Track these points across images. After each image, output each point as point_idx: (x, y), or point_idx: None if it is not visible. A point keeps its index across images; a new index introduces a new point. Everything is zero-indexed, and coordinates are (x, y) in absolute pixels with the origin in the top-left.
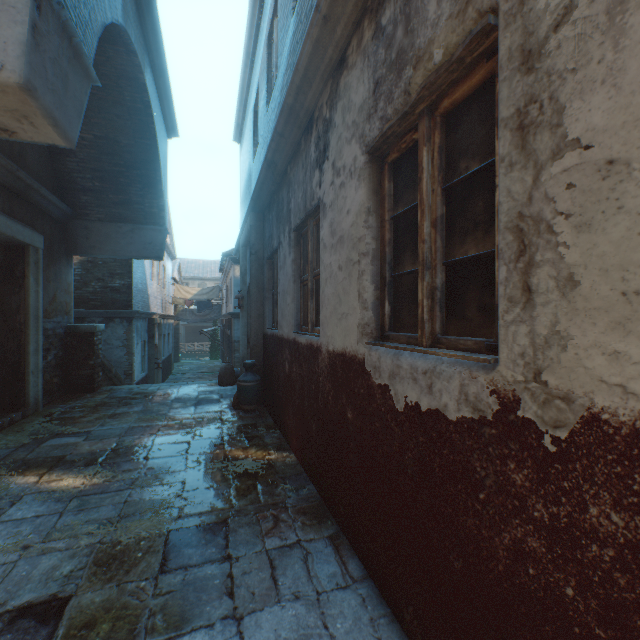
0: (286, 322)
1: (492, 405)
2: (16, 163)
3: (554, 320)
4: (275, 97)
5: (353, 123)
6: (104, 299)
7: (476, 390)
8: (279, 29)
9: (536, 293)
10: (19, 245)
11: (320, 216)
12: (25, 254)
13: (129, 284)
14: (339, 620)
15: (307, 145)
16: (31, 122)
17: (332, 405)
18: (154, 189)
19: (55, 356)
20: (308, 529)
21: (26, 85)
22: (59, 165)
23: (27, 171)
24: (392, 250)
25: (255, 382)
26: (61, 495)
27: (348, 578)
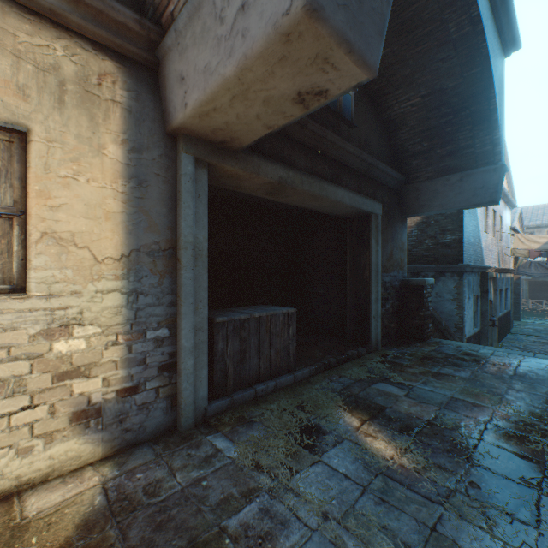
0: None
1: None
2: (362, 150)
3: None
4: None
5: None
6: (435, 255)
7: None
8: None
9: None
10: (365, 215)
11: None
12: (368, 221)
13: (458, 238)
14: None
15: None
16: (331, 65)
17: None
18: (485, 123)
19: (391, 305)
20: None
21: (309, 5)
22: (394, 141)
23: (370, 154)
24: None
25: None
26: (369, 460)
27: None
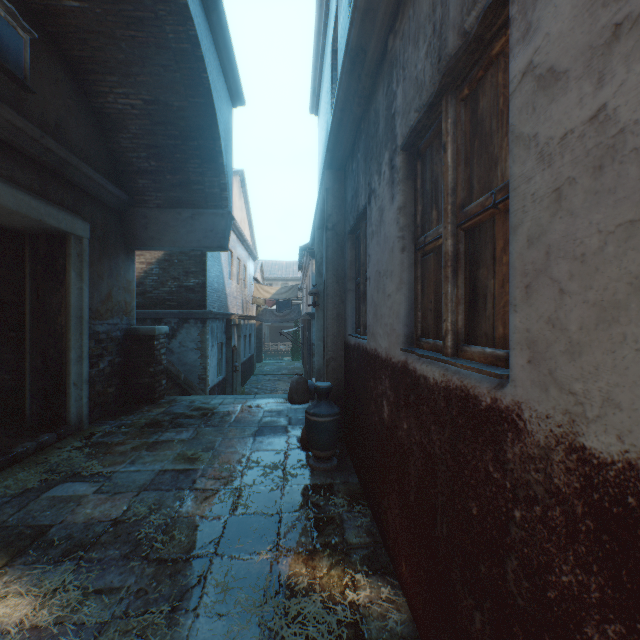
0: (383, 328)
1: None
2: (51, 135)
3: None
4: None
5: None
6: (179, 299)
7: None
8: None
9: None
10: (60, 234)
11: (513, 9)
12: (66, 244)
13: (203, 283)
14: None
15: None
16: None
17: None
18: (214, 164)
19: (110, 363)
20: None
21: None
22: (113, 144)
23: (68, 147)
24: None
25: (331, 417)
26: None
27: None
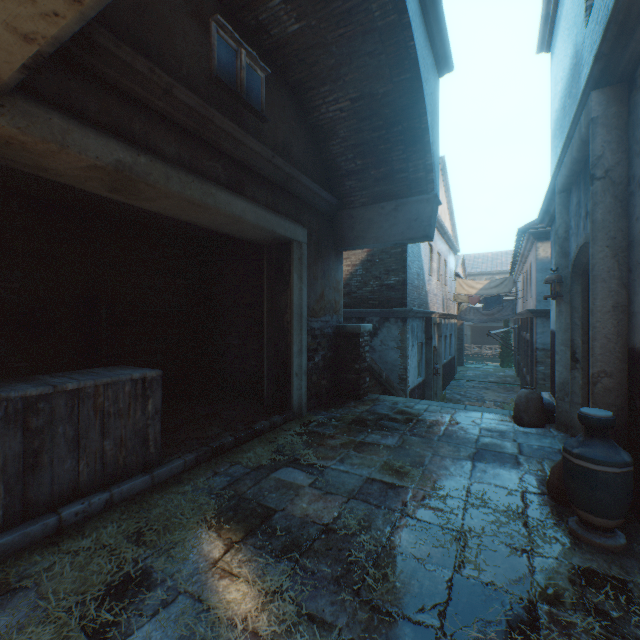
0: None
1: None
2: (280, 156)
3: None
4: None
5: None
6: (380, 298)
7: None
8: None
9: None
10: (286, 242)
11: None
12: (290, 250)
13: (403, 280)
14: None
15: None
16: None
17: None
18: (418, 145)
19: (322, 357)
20: None
21: None
22: (325, 154)
23: (292, 164)
24: None
25: (615, 467)
26: (204, 634)
27: None
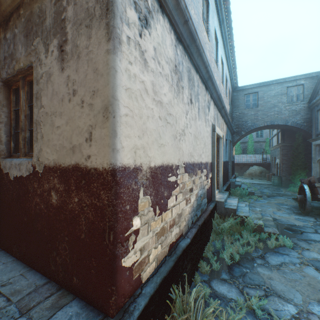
0: None
1: (32, 169)
2: None
3: (41, 146)
4: None
5: None
6: None
7: (29, 166)
8: None
9: (39, 139)
10: None
11: None
12: None
13: None
14: None
15: None
16: None
17: None
18: None
19: None
20: None
21: None
22: None
23: None
24: (15, 122)
25: None
26: None
27: None
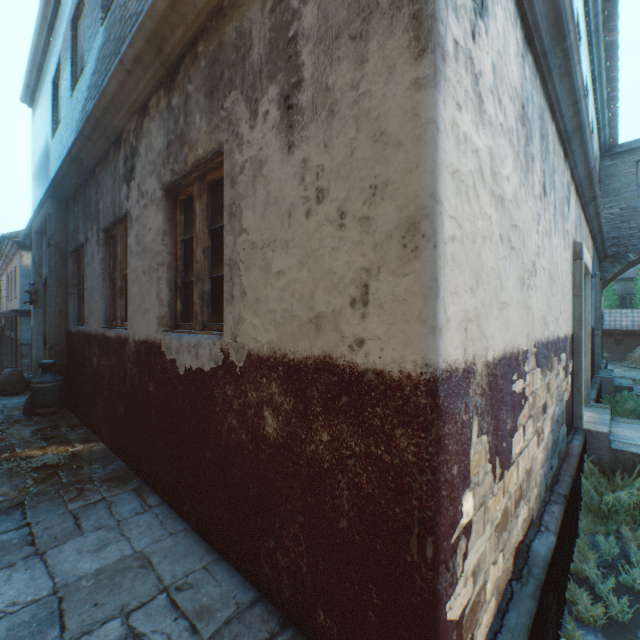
0: (95, 318)
1: (222, 358)
2: None
3: (240, 311)
4: (82, 89)
5: (154, 162)
6: None
7: (216, 351)
8: (87, 24)
9: (235, 298)
10: None
11: (128, 225)
12: None
13: None
14: (136, 529)
15: (116, 158)
16: None
17: (138, 385)
18: None
19: None
20: (114, 489)
21: None
22: None
23: None
24: (183, 264)
25: (56, 382)
26: None
27: (147, 507)
